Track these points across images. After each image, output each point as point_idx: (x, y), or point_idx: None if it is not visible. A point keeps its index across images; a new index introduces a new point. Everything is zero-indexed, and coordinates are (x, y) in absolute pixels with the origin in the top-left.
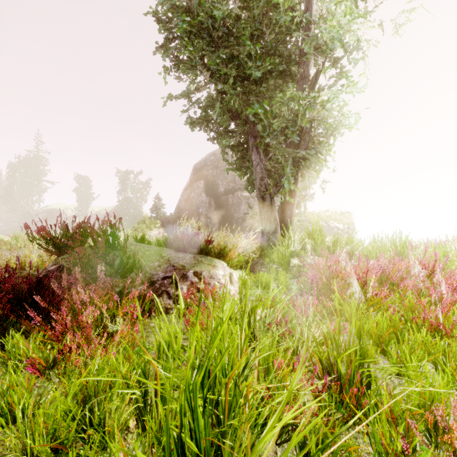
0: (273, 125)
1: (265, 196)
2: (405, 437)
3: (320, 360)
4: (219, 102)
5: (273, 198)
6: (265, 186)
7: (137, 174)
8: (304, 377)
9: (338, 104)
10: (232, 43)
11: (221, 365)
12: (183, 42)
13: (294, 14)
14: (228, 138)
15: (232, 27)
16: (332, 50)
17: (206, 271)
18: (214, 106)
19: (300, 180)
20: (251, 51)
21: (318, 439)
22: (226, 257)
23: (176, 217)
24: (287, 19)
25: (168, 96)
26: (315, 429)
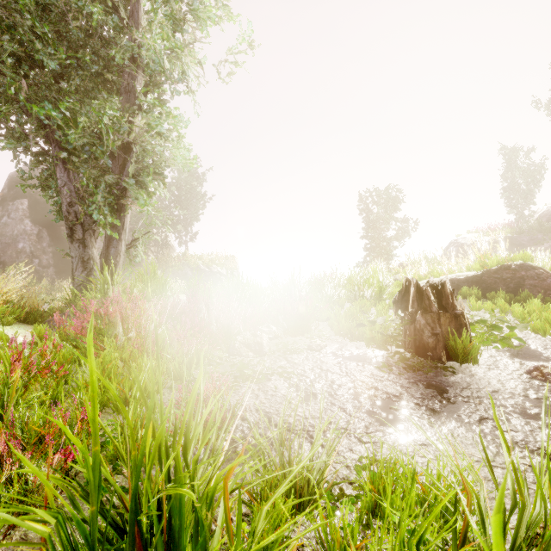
0: (69, 136)
1: (75, 227)
2: None
3: None
4: None
5: (87, 230)
6: (75, 214)
7: None
8: None
9: (179, 135)
10: (13, 6)
11: None
12: None
13: (93, 9)
14: (12, 140)
15: None
16: (154, 71)
17: None
18: None
19: (146, 213)
20: (36, 30)
21: None
22: None
23: None
24: (94, 11)
25: None
26: None
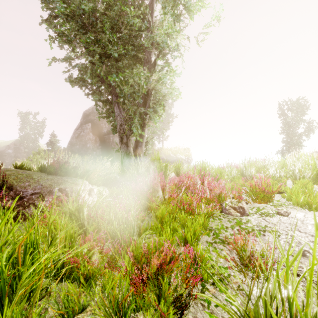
0: (124, 90)
1: (123, 136)
2: (138, 264)
3: (109, 233)
4: (90, 69)
5: (128, 138)
6: (123, 130)
7: (36, 115)
8: (95, 243)
9: (171, 81)
10: (99, 30)
11: (31, 241)
12: (59, 22)
13: (136, 21)
14: (97, 95)
15: (100, 18)
16: (162, 48)
17: (69, 188)
18: (86, 72)
19: (151, 127)
20: (110, 39)
21: (90, 274)
22: (88, 178)
23: (68, 150)
24: (134, 22)
25: (53, 59)
26: (97, 271)
